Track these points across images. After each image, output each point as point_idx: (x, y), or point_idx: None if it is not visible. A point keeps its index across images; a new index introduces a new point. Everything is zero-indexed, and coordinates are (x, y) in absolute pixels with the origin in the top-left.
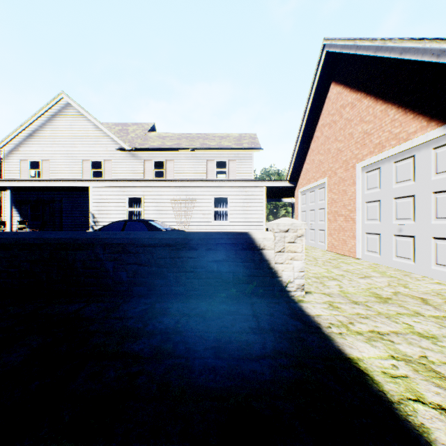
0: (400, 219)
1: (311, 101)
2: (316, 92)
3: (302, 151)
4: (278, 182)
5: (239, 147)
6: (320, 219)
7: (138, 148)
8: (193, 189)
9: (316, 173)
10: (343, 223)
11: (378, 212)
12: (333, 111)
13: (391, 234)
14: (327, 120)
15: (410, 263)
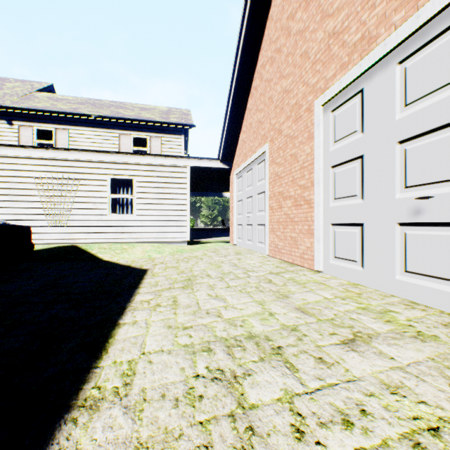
0: (417, 187)
1: (246, 25)
2: (252, 8)
3: (237, 115)
4: (207, 161)
5: (165, 120)
6: (260, 209)
7: (6, 106)
8: (76, 164)
9: (254, 142)
10: (292, 210)
11: (360, 181)
12: (277, 34)
13: (393, 222)
14: (268, 54)
15: (449, 291)
